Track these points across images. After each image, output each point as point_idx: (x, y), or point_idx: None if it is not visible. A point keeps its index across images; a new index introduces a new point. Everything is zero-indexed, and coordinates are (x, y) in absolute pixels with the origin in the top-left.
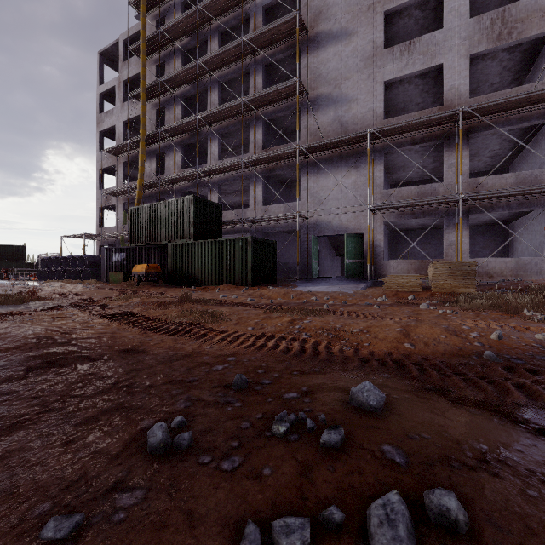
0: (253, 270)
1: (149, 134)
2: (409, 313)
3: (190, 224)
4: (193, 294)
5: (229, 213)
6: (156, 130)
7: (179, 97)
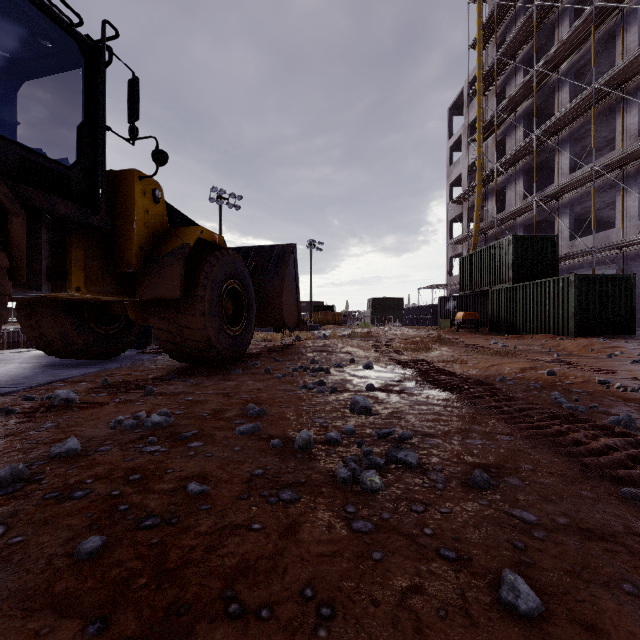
0: (578, 316)
1: (486, 173)
2: (639, 369)
3: (508, 267)
4: (481, 340)
5: (584, 240)
6: (492, 167)
7: (520, 117)
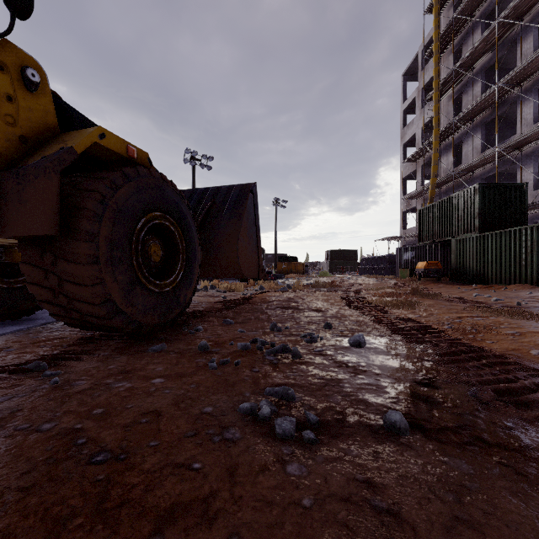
0: None
1: (442, 130)
2: None
3: (474, 216)
4: (455, 291)
5: None
6: (449, 123)
7: (478, 73)
